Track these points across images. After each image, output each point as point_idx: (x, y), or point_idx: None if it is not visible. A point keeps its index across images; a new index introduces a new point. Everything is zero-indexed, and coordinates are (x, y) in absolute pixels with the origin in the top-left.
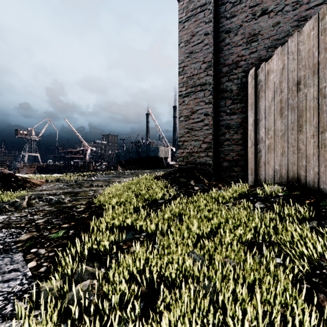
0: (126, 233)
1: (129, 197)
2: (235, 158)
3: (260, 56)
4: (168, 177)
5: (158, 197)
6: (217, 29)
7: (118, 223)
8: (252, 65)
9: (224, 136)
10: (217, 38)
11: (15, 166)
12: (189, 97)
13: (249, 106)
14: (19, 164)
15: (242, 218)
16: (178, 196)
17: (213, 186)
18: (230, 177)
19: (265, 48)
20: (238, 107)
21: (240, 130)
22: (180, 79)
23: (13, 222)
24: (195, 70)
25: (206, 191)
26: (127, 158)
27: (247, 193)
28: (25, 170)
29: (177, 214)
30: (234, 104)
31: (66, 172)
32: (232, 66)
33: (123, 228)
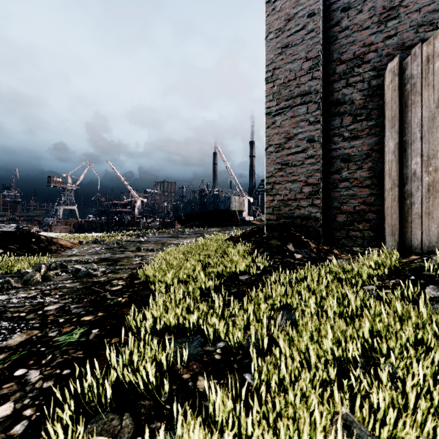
0: (188, 341)
1: (192, 270)
2: (358, 209)
3: (403, 42)
4: (250, 238)
5: (238, 270)
6: (328, 7)
7: (174, 319)
8: (389, 57)
9: (339, 174)
10: (327, 21)
11: (47, 223)
12: (283, 115)
13: (387, 121)
14: (52, 220)
15: (426, 325)
16: (270, 270)
17: (324, 253)
18: (350, 239)
19: (413, 27)
20: (364, 126)
21: (367, 163)
22: (268, 89)
23: (10, 307)
24: (293, 73)
25: (315, 261)
26: (188, 211)
27: (399, 268)
28: (60, 228)
29: (277, 305)
30: (356, 123)
31: (110, 231)
32: (353, 62)
33: (183, 328)
